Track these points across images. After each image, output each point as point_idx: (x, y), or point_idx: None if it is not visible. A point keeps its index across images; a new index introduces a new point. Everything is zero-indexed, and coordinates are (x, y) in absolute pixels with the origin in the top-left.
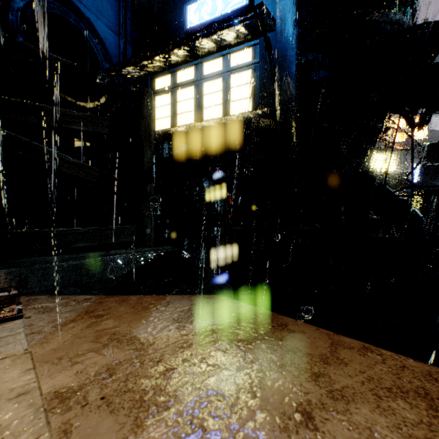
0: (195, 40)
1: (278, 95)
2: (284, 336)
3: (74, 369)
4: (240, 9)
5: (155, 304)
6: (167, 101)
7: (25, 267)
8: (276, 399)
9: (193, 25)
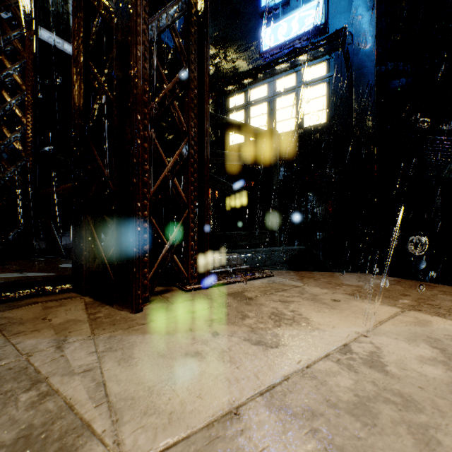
0: (276, 65)
1: (356, 106)
2: (432, 287)
3: (340, 290)
4: (316, 28)
5: (333, 275)
6: (240, 117)
7: (245, 253)
8: (447, 300)
9: (267, 47)
